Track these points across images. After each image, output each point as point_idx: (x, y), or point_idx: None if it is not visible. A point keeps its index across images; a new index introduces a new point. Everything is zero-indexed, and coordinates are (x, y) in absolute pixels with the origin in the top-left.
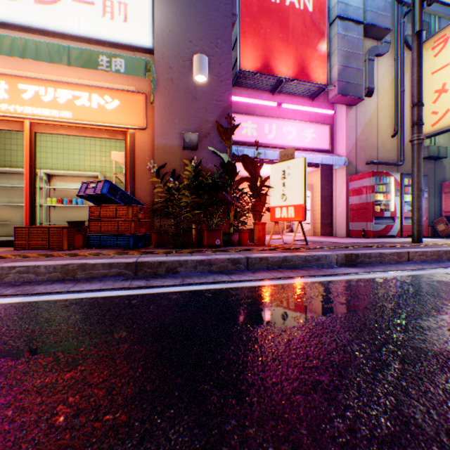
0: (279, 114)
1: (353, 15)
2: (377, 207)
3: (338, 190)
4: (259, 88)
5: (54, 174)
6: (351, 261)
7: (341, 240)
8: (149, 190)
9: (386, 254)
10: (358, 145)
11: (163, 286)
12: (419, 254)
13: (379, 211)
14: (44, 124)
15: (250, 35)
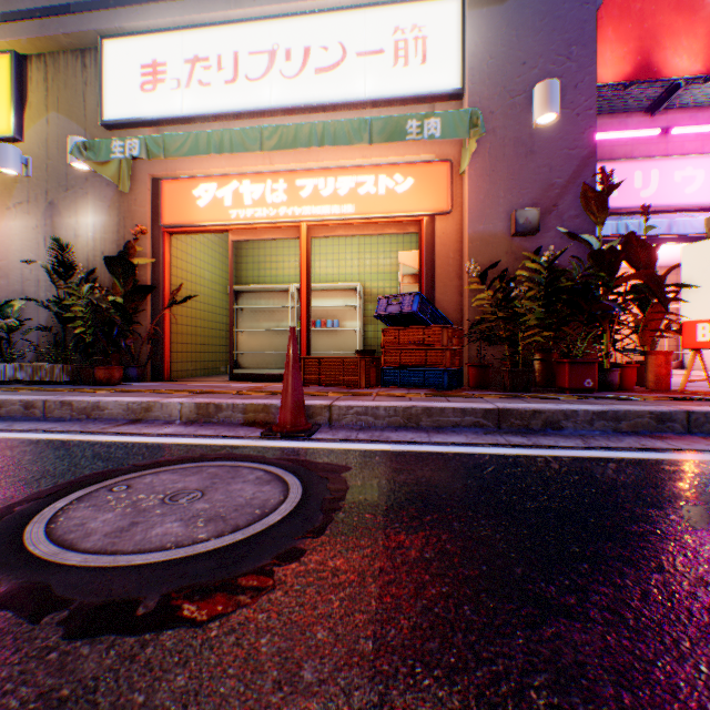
0: (664, 148)
1: None
2: None
3: None
4: (620, 111)
5: None
6: None
7: None
8: (453, 303)
9: None
10: None
11: (562, 447)
12: None
13: None
14: (320, 226)
15: (610, 20)
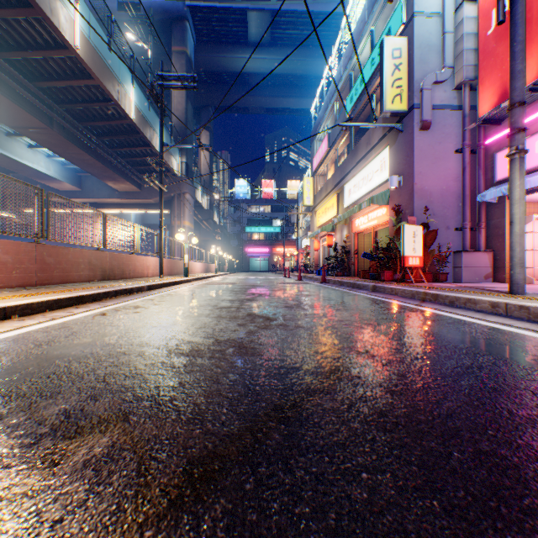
0: None
1: None
2: None
3: None
4: (528, 103)
5: None
6: (374, 289)
7: None
8: None
9: (386, 288)
10: None
11: (331, 286)
12: (401, 291)
13: None
14: (375, 227)
15: (486, 76)
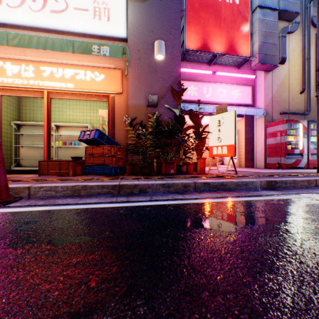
0: (214, 79)
1: (270, 4)
2: (289, 146)
3: (258, 134)
4: (199, 62)
5: (60, 125)
6: (271, 186)
7: (261, 171)
8: (124, 135)
9: (298, 181)
10: (273, 100)
11: (138, 201)
12: None
13: (290, 149)
14: (56, 93)
15: (193, 24)
